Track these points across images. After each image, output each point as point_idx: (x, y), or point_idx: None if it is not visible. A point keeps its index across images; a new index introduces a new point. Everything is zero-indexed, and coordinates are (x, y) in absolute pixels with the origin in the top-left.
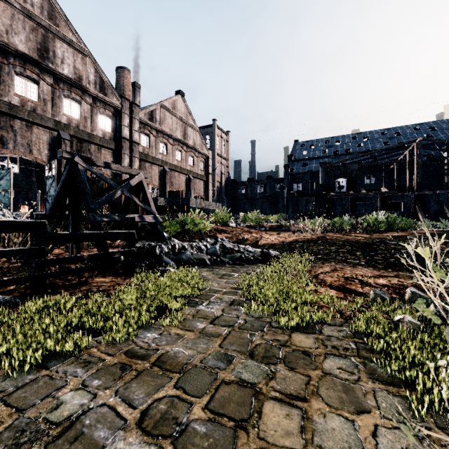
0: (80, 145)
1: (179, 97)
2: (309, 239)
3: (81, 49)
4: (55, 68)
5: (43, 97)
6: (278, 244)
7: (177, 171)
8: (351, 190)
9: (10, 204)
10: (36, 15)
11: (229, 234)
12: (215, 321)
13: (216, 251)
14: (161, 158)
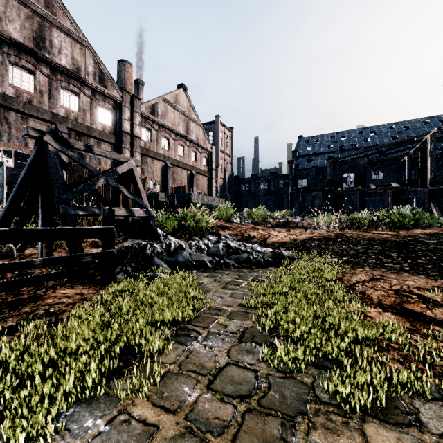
0: (78, 139)
1: (181, 90)
2: (325, 237)
3: (80, 39)
4: (51, 58)
5: (39, 88)
6: (289, 242)
7: (180, 167)
8: (360, 185)
9: (3, 199)
10: (32, 3)
11: (233, 231)
12: (215, 382)
13: (219, 251)
14: (162, 153)
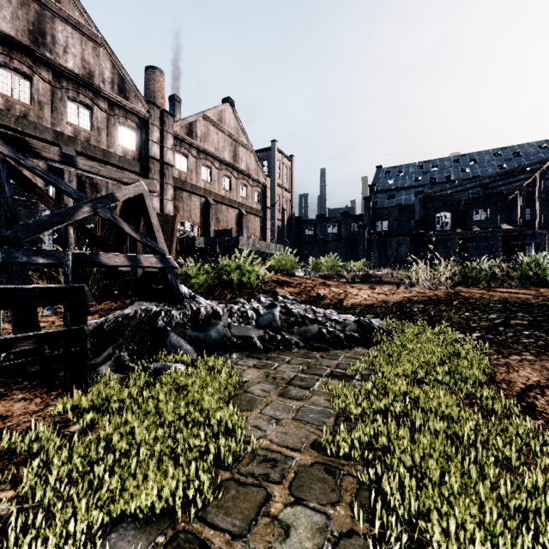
0: None
1: (227, 106)
2: (432, 298)
3: (92, 35)
4: (54, 59)
5: (38, 98)
6: (377, 305)
7: (225, 204)
8: (459, 228)
9: None
10: None
11: (295, 288)
12: None
13: (274, 321)
14: (203, 186)
